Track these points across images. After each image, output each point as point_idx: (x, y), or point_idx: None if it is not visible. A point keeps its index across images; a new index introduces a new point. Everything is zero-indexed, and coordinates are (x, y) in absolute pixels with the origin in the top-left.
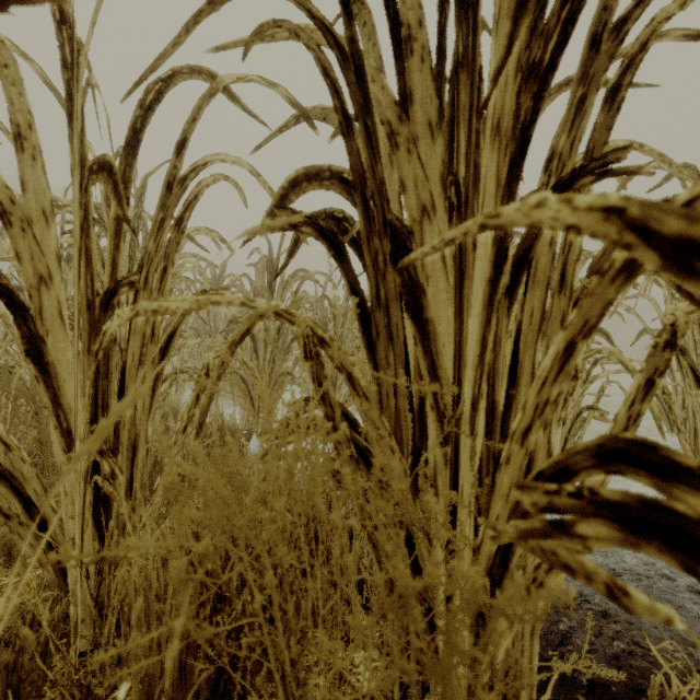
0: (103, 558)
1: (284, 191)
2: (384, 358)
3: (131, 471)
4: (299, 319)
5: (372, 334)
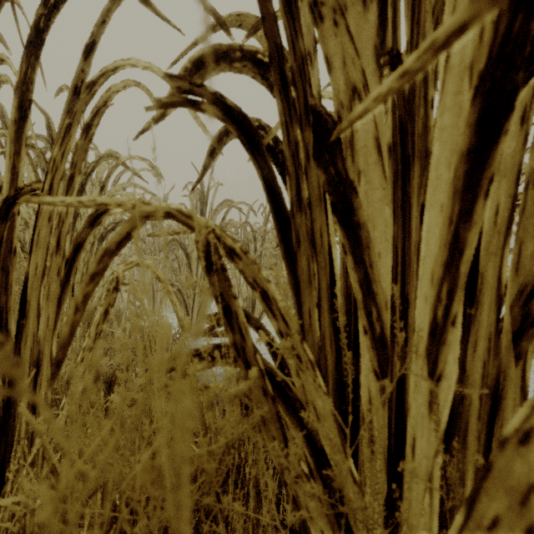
0: (1, 485)
1: (186, 70)
2: (306, 269)
3: (34, 391)
4: (198, 219)
5: (292, 240)
